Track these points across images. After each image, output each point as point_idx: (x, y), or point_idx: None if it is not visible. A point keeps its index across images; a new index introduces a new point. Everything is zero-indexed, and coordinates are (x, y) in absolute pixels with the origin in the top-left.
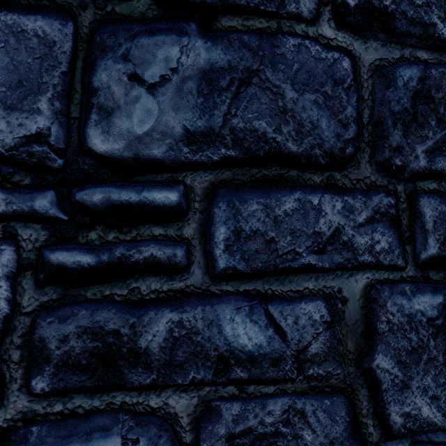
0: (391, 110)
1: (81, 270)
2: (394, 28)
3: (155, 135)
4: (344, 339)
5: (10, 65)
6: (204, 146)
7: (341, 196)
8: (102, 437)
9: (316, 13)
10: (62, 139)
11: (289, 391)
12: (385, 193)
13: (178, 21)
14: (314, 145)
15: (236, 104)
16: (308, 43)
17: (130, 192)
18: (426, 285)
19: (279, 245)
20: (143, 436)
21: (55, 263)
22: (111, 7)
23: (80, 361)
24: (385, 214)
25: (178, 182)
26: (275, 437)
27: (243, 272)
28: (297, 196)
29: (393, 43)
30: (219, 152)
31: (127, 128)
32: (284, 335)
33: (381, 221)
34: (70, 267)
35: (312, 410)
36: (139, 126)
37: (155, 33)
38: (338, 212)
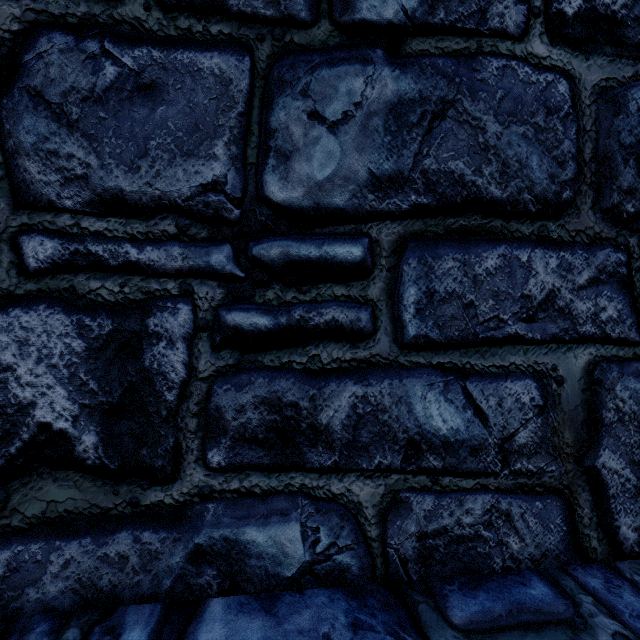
0: (621, 143)
1: (258, 333)
2: (625, 38)
3: (337, 181)
4: (560, 428)
5: (187, 107)
6: (391, 193)
7: (556, 251)
8: (280, 522)
9: (524, 27)
10: (238, 187)
11: (491, 488)
12: (613, 247)
13: (362, 48)
14: (522, 189)
15: (428, 142)
16: (515, 64)
17: (310, 246)
18: None
19: (480, 310)
20: (324, 525)
21: (231, 324)
22: (289, 37)
23: (257, 435)
24: (612, 274)
25: (362, 234)
26: (475, 541)
27: (437, 341)
28: (502, 251)
29: (623, 58)
30: (409, 199)
31: (307, 173)
32: (486, 419)
33: (608, 283)
34: (247, 329)
35: (520, 512)
36: (320, 171)
37: (337, 63)
38: (552, 271)
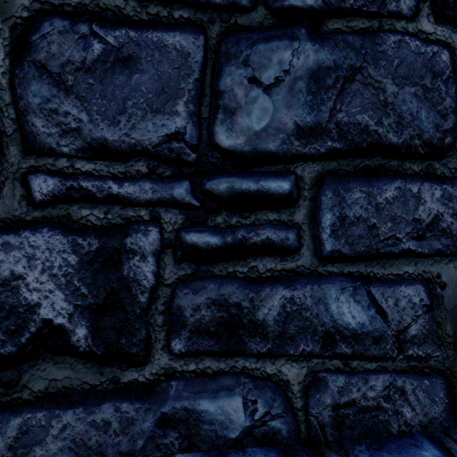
0: None
1: (210, 249)
2: None
3: (270, 131)
4: (443, 322)
5: (155, 75)
6: (312, 140)
7: (439, 184)
8: (226, 395)
9: (415, 10)
10: (195, 136)
11: (390, 369)
12: None
13: (290, 28)
14: (414, 136)
15: (341, 100)
16: (408, 39)
17: (250, 182)
18: None
19: (381, 231)
20: (260, 398)
21: (189, 242)
22: (234, 19)
23: (209, 328)
24: None
25: (289, 172)
26: (377, 411)
27: (347, 255)
28: (398, 184)
29: None
30: (326, 144)
31: (247, 125)
32: (385, 316)
33: None
34: (201, 246)
35: (412, 388)
36: (257, 123)
37: (270, 39)
38: (437, 200)
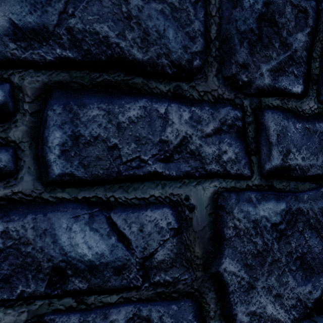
0: (237, 28)
1: None
2: None
3: None
4: (192, 245)
5: None
6: (35, 44)
7: (188, 106)
8: None
9: None
10: None
11: (134, 299)
12: (232, 106)
13: None
14: (161, 55)
15: (74, 4)
16: None
17: None
18: (271, 193)
19: (123, 152)
20: None
21: None
22: None
23: None
24: (231, 126)
25: (2, 79)
26: None
27: (82, 178)
28: (143, 103)
29: None
30: (54, 51)
31: None
32: (128, 243)
33: (228, 133)
34: None
35: (158, 316)
36: None
37: None
38: (185, 122)
